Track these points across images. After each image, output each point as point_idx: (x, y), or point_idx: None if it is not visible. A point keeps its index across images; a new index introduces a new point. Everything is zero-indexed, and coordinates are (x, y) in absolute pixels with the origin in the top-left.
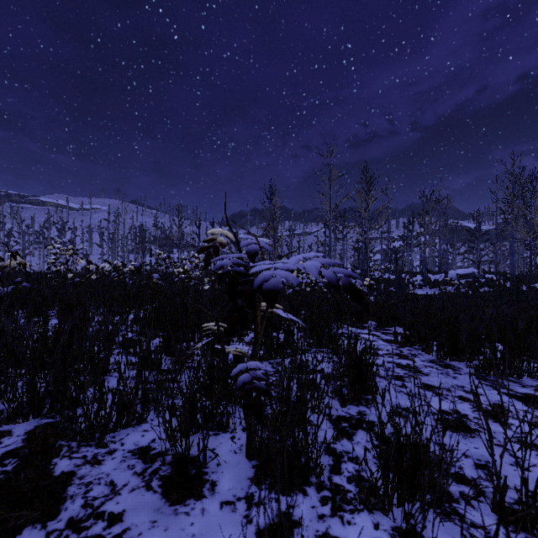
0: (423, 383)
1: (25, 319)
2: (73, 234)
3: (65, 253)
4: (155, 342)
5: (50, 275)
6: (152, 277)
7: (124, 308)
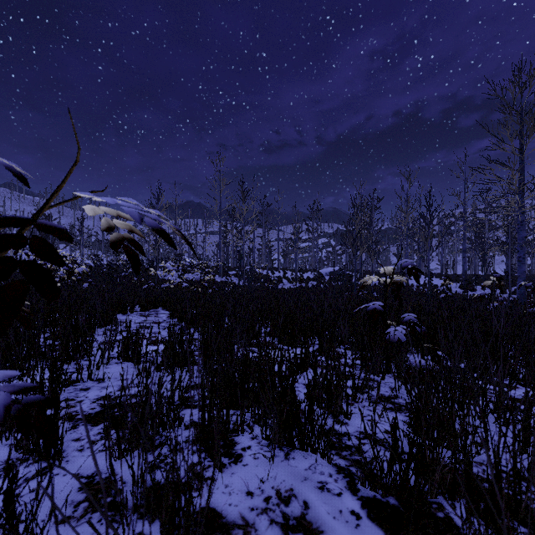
0: (134, 332)
1: None
2: None
3: None
4: None
5: None
6: None
7: None
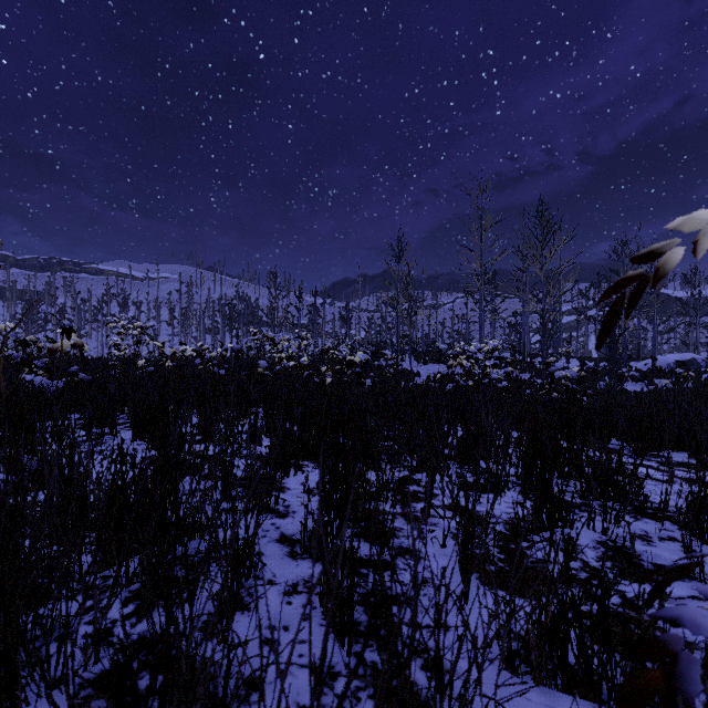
0: None
1: (83, 429)
2: (138, 309)
3: (132, 332)
4: (300, 481)
5: (113, 362)
6: (257, 366)
7: (237, 416)
